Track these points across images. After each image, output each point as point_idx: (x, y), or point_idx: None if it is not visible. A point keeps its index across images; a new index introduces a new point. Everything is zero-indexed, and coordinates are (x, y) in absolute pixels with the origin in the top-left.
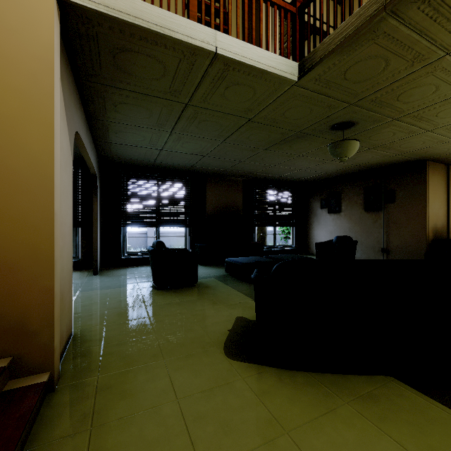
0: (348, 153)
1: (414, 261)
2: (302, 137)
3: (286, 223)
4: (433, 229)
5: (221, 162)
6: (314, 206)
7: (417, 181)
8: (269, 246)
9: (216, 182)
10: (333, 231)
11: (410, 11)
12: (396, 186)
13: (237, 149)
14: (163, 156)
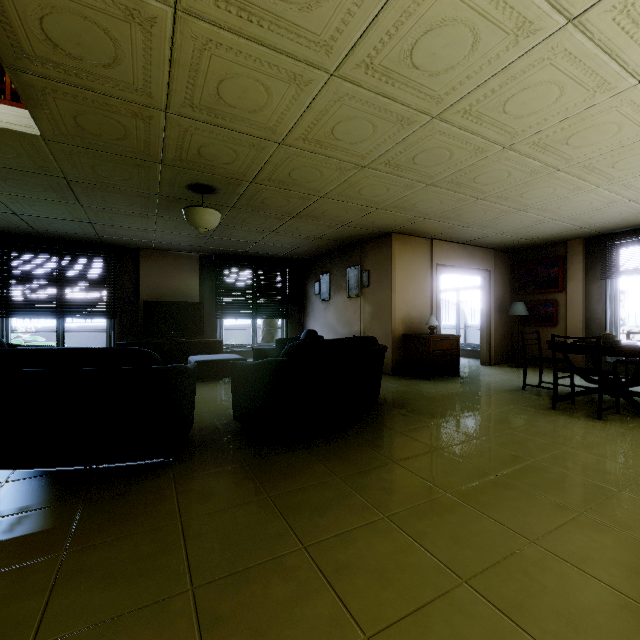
0: (200, 224)
1: (55, 349)
2: (178, 202)
3: (271, 314)
4: (405, 320)
5: (130, 231)
6: (310, 291)
7: (385, 259)
8: (245, 346)
9: (156, 258)
10: (324, 324)
11: (33, 67)
12: (370, 265)
13: (119, 214)
14: (35, 222)
